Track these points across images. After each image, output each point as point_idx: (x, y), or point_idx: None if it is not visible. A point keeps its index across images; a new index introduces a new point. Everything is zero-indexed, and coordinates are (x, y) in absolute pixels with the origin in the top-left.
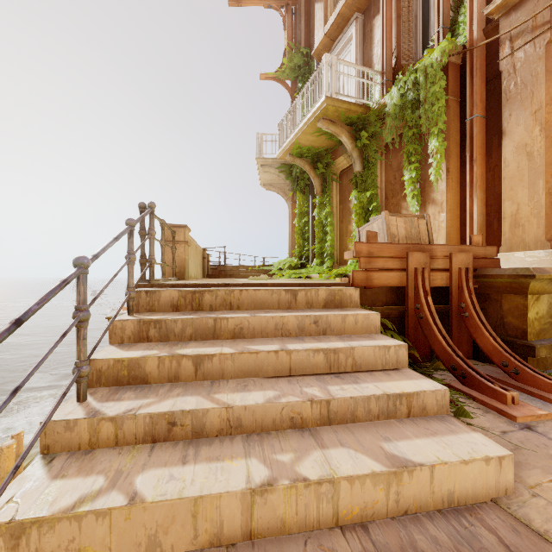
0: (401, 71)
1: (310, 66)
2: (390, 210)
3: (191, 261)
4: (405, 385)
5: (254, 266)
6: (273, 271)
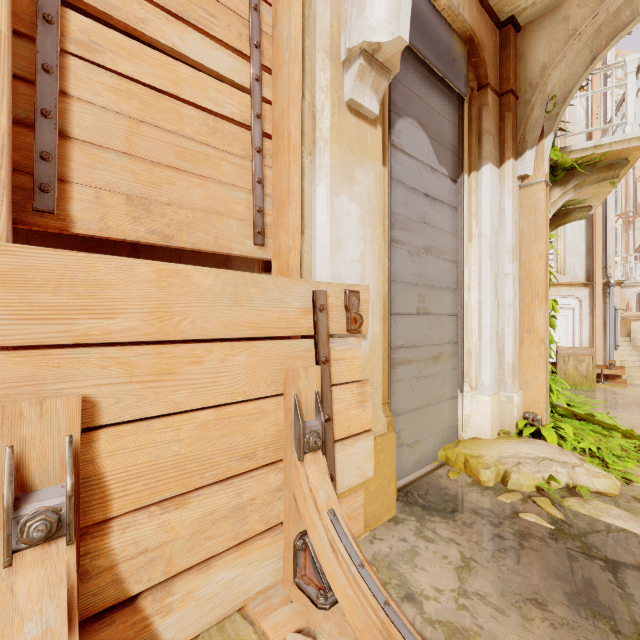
0: None
1: None
2: None
3: None
4: None
5: None
6: None
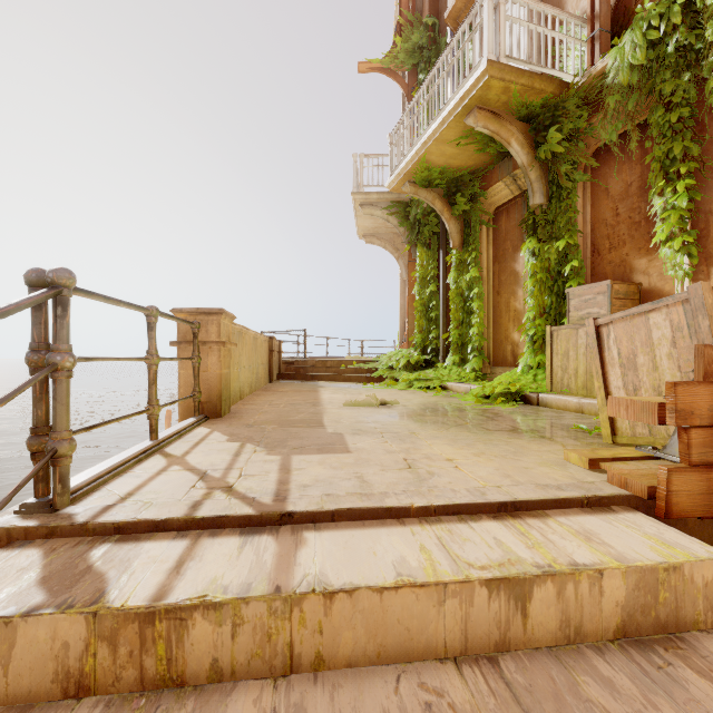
0: None
1: (439, 45)
2: (604, 274)
3: (241, 368)
4: None
5: (350, 362)
6: (380, 371)
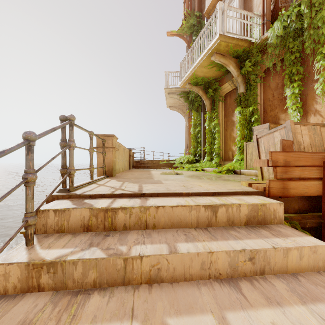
0: (284, 7)
1: (202, 24)
2: (268, 121)
3: (119, 160)
4: None
5: (163, 161)
6: (176, 164)
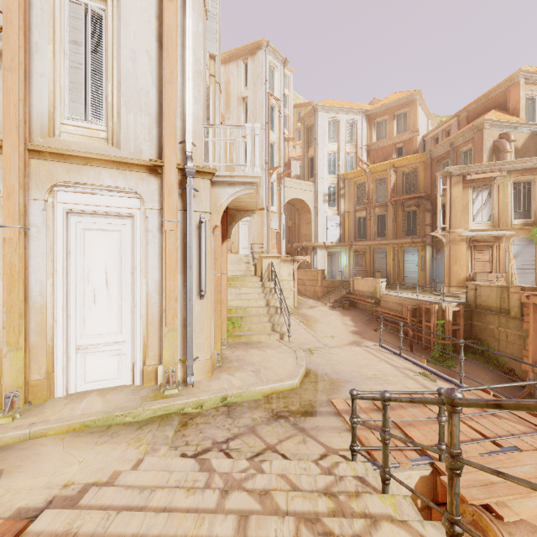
0: None
1: None
2: None
3: None
4: (147, 477)
5: None
6: None
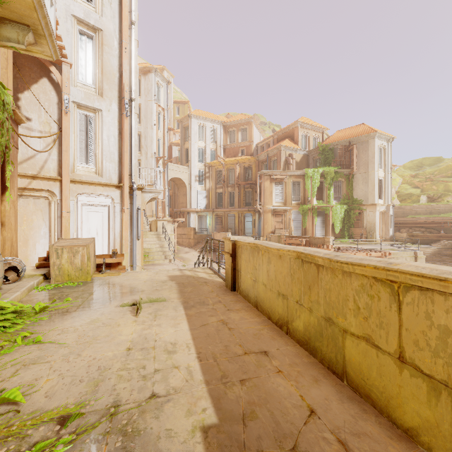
0: None
1: None
2: None
3: (259, 281)
4: None
5: None
6: None
